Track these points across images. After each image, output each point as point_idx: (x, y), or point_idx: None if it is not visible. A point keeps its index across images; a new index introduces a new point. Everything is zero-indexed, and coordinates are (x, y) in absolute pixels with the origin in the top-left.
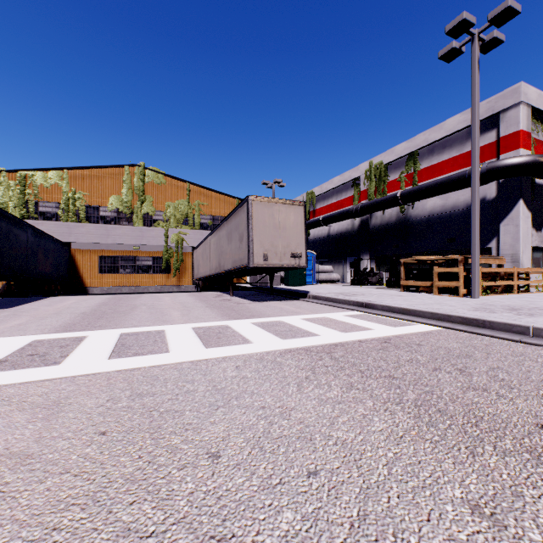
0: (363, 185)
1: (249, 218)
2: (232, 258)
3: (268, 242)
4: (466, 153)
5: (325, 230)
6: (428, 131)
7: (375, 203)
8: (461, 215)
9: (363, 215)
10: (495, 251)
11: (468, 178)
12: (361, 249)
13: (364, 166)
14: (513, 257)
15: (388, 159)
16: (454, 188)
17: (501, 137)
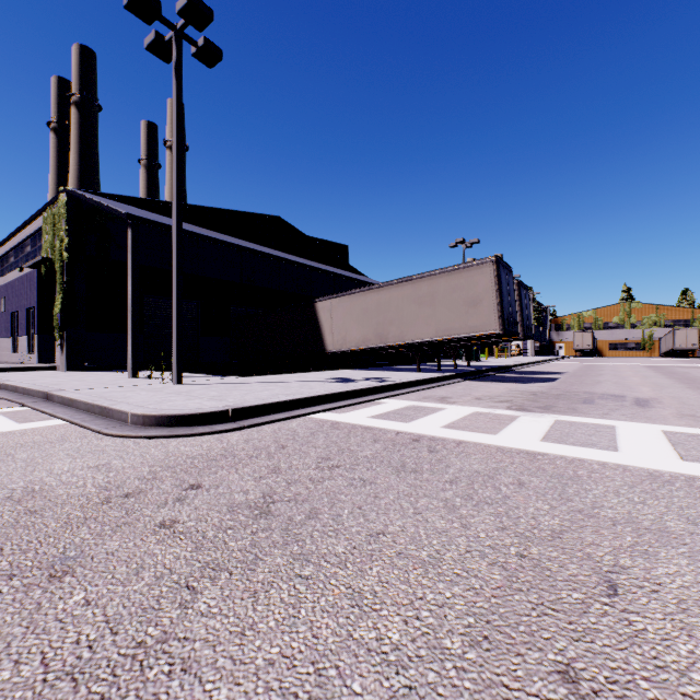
0: None
1: (673, 335)
2: (670, 345)
3: (681, 341)
4: None
5: None
6: None
7: None
8: None
9: None
10: None
11: None
12: None
13: None
14: None
15: None
16: None
17: None
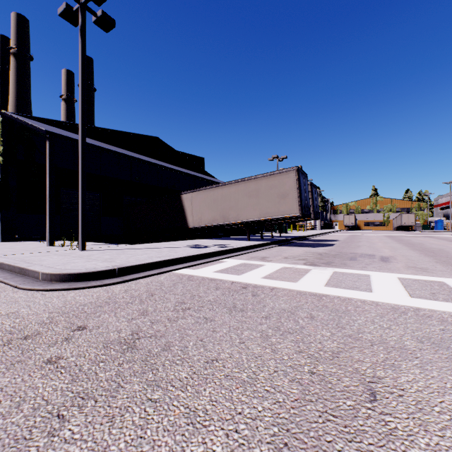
0: None
1: (401, 217)
2: (399, 223)
3: (405, 221)
4: None
5: None
6: None
7: None
8: None
9: None
10: None
11: None
12: None
13: None
14: None
15: None
16: None
17: None
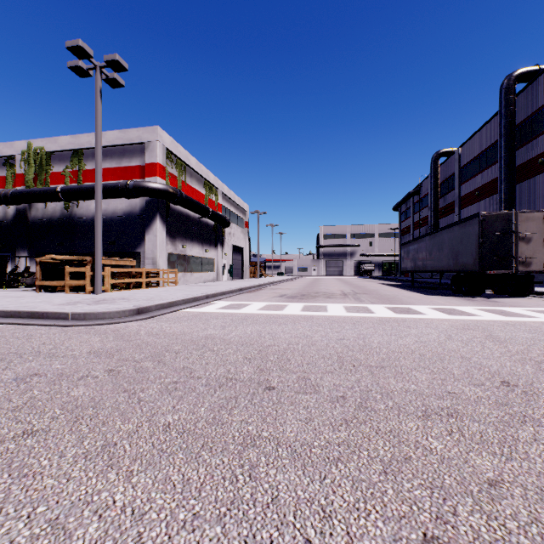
0: (20, 167)
1: None
2: None
3: None
4: (124, 167)
5: None
6: (92, 135)
7: (32, 192)
8: (120, 222)
9: (18, 204)
10: (143, 255)
11: (121, 190)
12: (18, 245)
13: (21, 145)
14: (154, 260)
15: (51, 148)
16: (111, 196)
17: (146, 163)
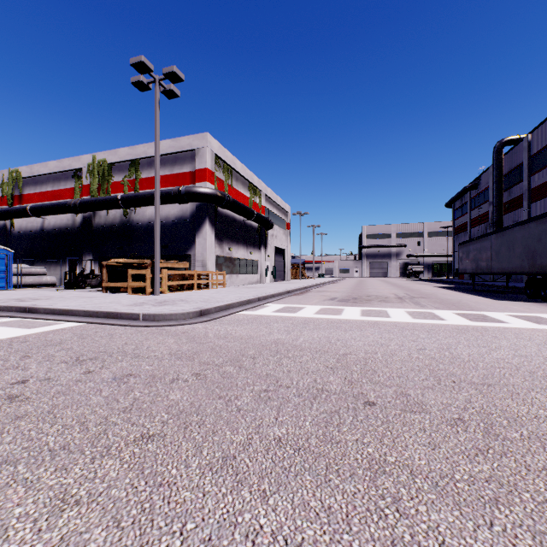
0: (86, 179)
1: None
2: None
3: None
4: (175, 174)
5: (38, 222)
6: (147, 145)
7: (96, 201)
8: (172, 226)
9: (85, 212)
10: (193, 257)
11: (173, 196)
12: (84, 249)
13: (87, 159)
14: (203, 263)
15: (112, 159)
16: (164, 202)
17: (196, 169)
